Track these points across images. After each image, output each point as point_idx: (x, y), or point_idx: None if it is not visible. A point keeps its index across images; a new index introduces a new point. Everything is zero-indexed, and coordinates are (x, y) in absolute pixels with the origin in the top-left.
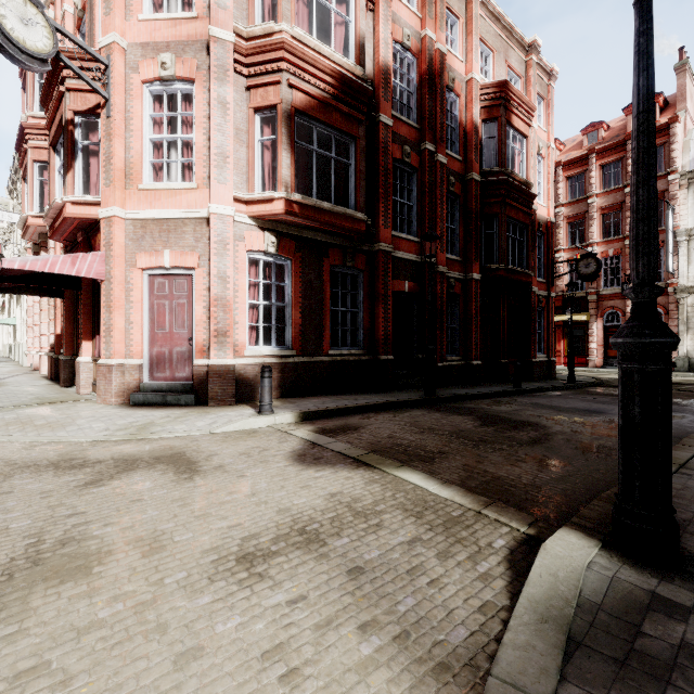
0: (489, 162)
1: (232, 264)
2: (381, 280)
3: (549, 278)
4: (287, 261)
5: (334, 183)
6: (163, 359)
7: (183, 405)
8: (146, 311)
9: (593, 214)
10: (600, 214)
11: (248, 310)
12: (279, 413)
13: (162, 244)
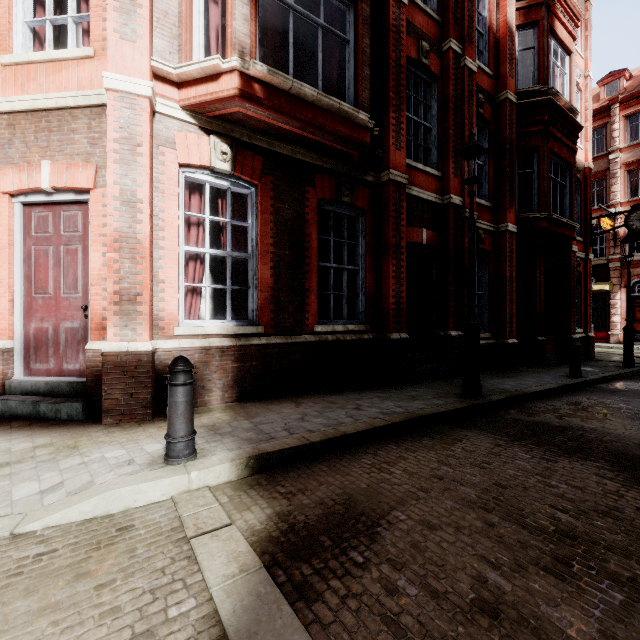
0: (524, 82)
1: (147, 179)
2: (391, 224)
3: (586, 236)
4: (250, 189)
5: (323, 72)
6: (44, 340)
7: (65, 419)
8: (18, 263)
9: (616, 171)
10: (624, 170)
11: (188, 263)
12: (204, 459)
13: (38, 152)
